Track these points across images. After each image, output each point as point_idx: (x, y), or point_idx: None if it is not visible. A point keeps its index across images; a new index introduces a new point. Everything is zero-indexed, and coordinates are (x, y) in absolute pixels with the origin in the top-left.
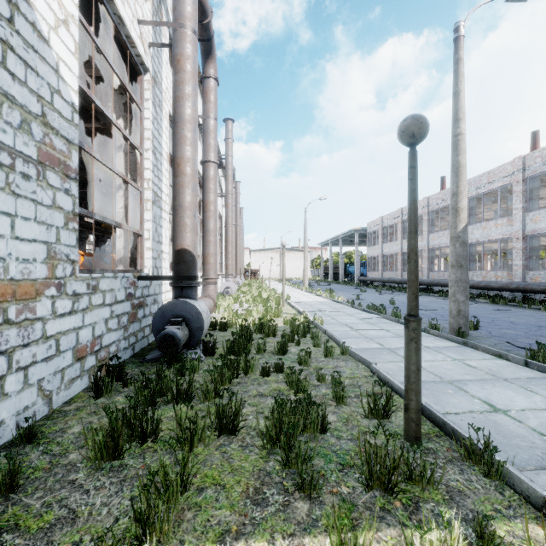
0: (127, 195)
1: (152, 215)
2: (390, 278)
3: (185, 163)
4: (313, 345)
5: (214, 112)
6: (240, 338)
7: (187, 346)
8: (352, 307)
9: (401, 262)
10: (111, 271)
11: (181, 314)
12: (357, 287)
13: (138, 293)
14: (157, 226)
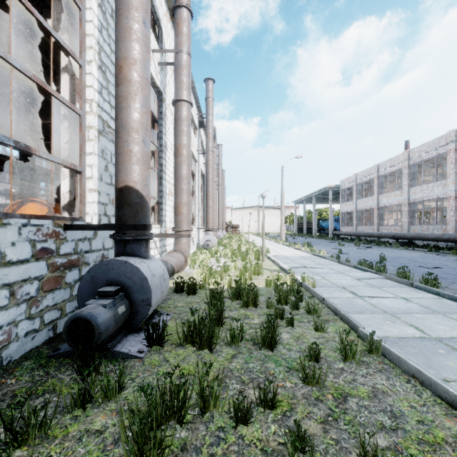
0: (73, 127)
1: (97, 148)
2: (367, 232)
3: (129, 65)
4: (314, 328)
5: (187, 45)
6: (202, 320)
7: (127, 328)
8: (339, 263)
9: (377, 216)
10: (1, 215)
11: (118, 280)
12: (331, 240)
13: (67, 249)
14: (108, 164)
